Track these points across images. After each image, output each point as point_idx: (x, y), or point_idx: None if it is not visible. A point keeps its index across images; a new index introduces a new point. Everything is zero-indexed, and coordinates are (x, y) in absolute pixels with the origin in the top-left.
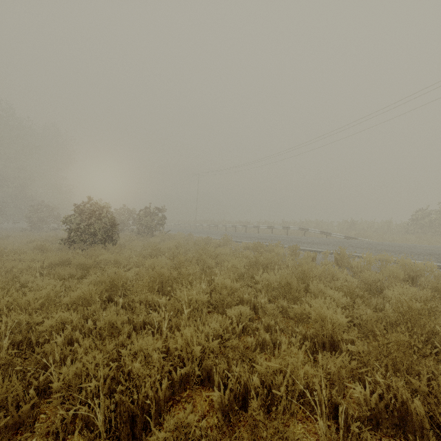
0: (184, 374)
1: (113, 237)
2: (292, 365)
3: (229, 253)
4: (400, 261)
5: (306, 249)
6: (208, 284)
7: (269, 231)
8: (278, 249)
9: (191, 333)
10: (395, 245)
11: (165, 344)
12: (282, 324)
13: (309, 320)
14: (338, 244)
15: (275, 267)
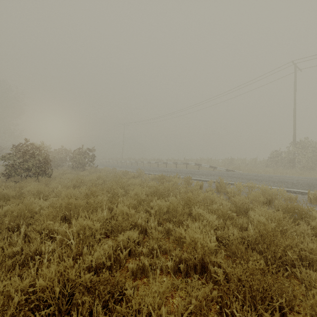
0: (47, 316)
1: (46, 171)
2: (150, 306)
3: (138, 183)
4: (261, 188)
5: (198, 179)
6: (109, 211)
7: (175, 166)
8: (175, 179)
9: (64, 267)
10: (258, 175)
11: (32, 283)
12: (164, 247)
13: (184, 244)
14: (220, 175)
15: (171, 194)
